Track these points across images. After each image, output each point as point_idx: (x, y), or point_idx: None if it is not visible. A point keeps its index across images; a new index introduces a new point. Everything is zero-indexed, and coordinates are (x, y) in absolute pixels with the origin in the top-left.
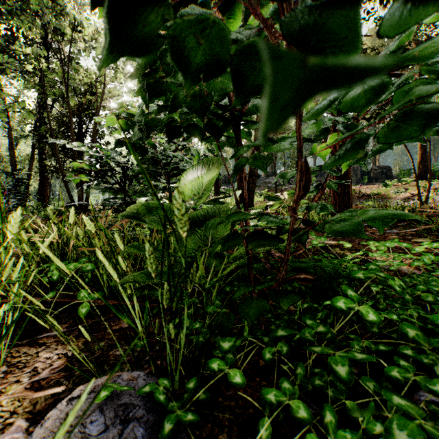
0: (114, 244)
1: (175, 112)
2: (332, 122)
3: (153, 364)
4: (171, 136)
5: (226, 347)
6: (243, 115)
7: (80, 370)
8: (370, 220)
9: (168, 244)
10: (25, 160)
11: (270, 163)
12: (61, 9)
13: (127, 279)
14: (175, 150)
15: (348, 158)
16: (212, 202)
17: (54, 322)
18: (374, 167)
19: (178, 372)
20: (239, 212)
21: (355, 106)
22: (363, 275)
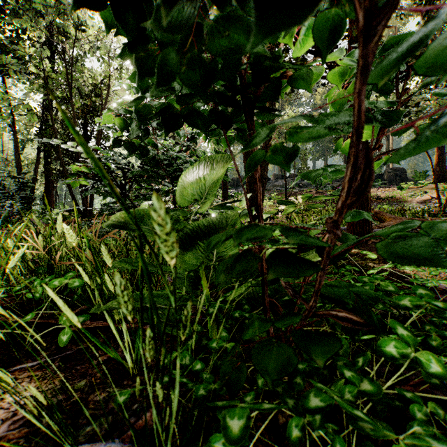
0: (100, 259)
1: (165, 86)
2: (371, 106)
3: (134, 434)
4: (167, 128)
5: (234, 429)
6: (256, 100)
7: (32, 446)
8: (446, 238)
9: (148, 276)
10: (30, 164)
11: (294, 158)
12: (64, 7)
13: (111, 306)
14: (180, 151)
15: (426, 143)
16: (220, 206)
17: (1, 373)
18: (387, 169)
19: (169, 444)
20: (253, 225)
21: (437, 64)
22: (410, 302)
